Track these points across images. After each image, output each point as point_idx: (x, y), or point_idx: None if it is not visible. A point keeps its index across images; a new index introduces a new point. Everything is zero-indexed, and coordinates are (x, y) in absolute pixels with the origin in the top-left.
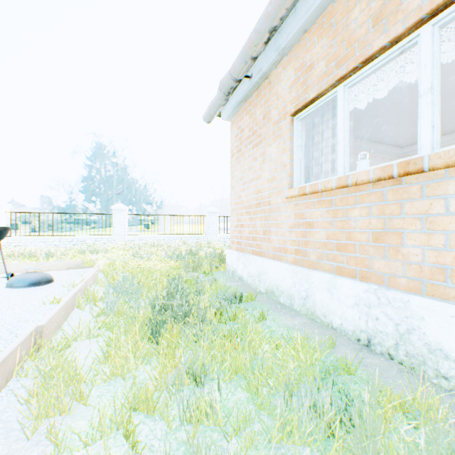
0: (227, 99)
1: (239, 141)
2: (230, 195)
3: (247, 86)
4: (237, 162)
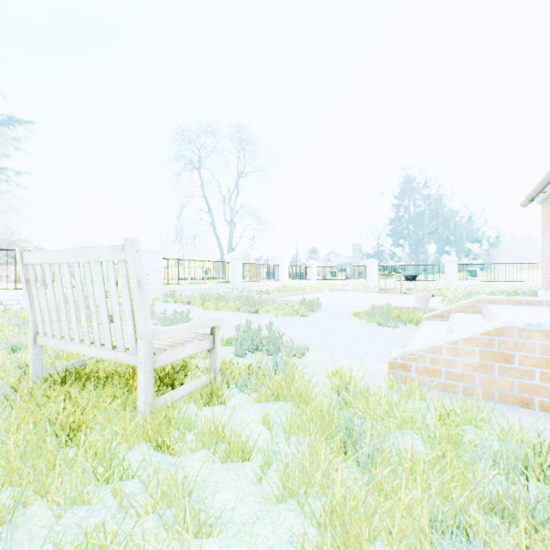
0: (531, 201)
1: (545, 220)
2: (541, 254)
3: (544, 195)
4: (544, 233)
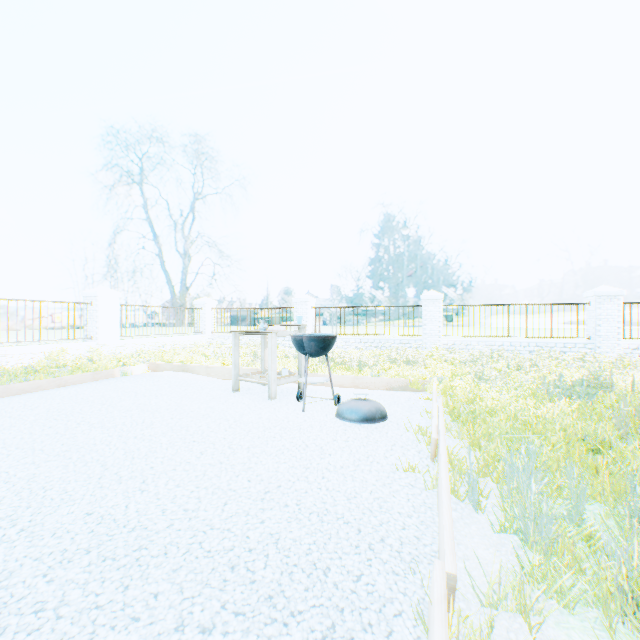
0: None
1: None
2: None
3: None
4: None
